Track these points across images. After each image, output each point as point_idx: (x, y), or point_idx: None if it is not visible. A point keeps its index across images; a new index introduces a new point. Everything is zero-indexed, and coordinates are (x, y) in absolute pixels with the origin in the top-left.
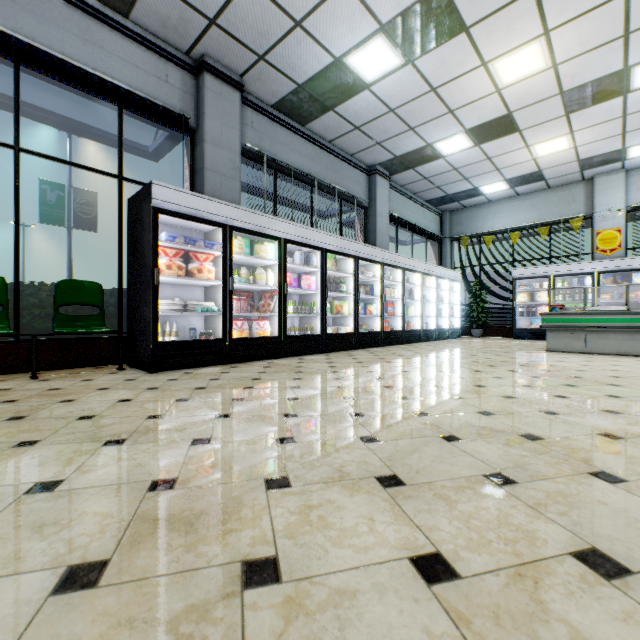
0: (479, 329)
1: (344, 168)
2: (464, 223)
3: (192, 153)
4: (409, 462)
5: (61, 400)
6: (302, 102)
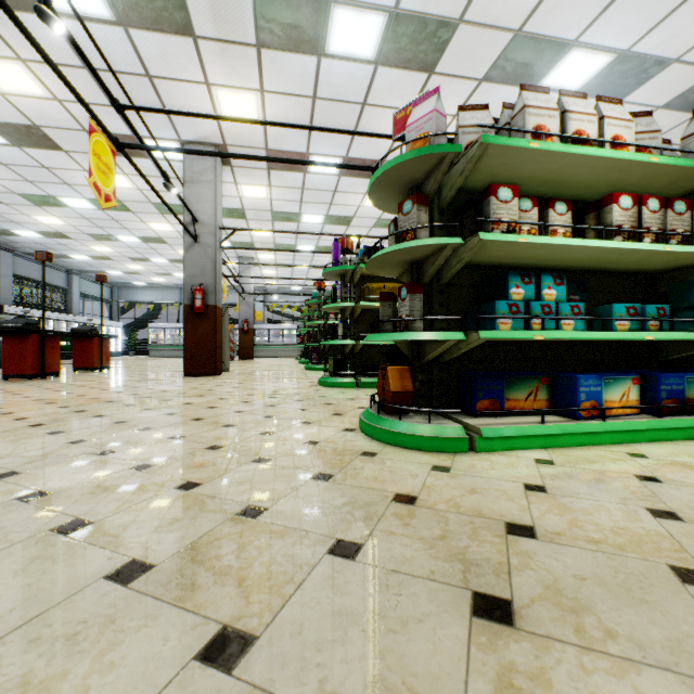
0: (134, 352)
1: (55, 272)
2: (126, 294)
3: None
4: None
5: None
6: None
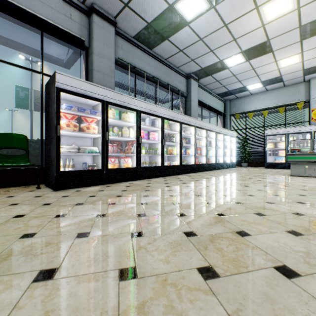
0: (246, 163)
1: (173, 74)
2: (237, 106)
3: (86, 61)
4: None
5: None
6: (150, 34)
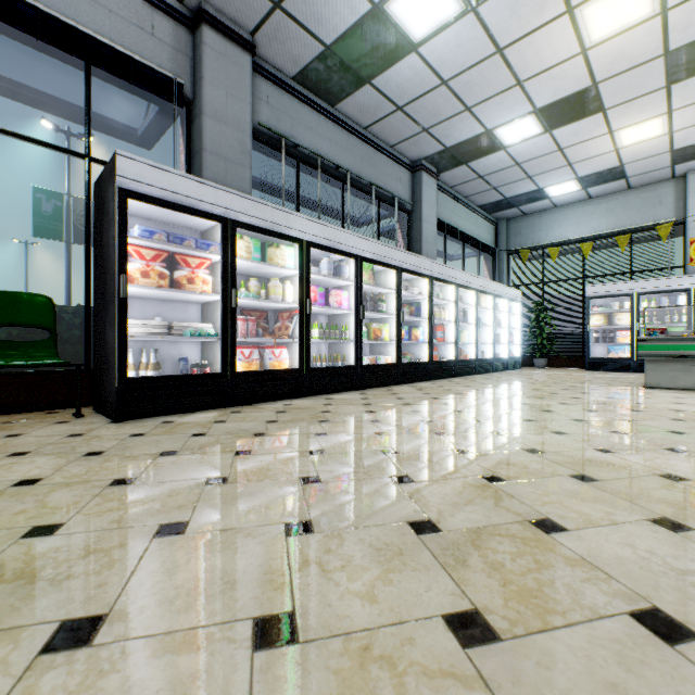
0: (543, 358)
1: (383, 162)
2: (524, 233)
3: (188, 131)
4: None
5: None
6: (331, 72)
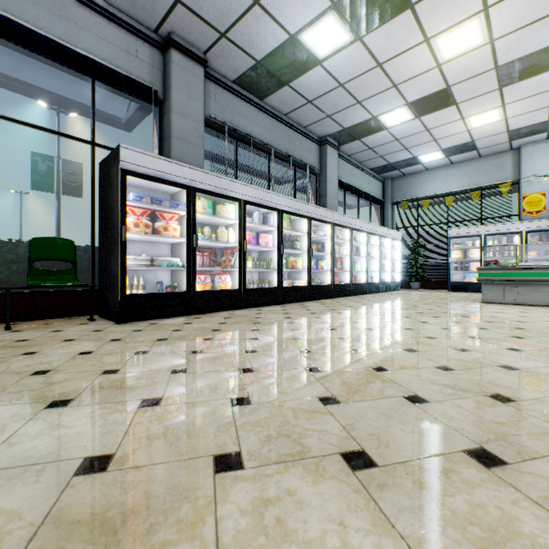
0: (417, 282)
1: (298, 139)
2: (404, 189)
3: (160, 122)
4: (376, 432)
5: (24, 352)
6: (260, 77)
